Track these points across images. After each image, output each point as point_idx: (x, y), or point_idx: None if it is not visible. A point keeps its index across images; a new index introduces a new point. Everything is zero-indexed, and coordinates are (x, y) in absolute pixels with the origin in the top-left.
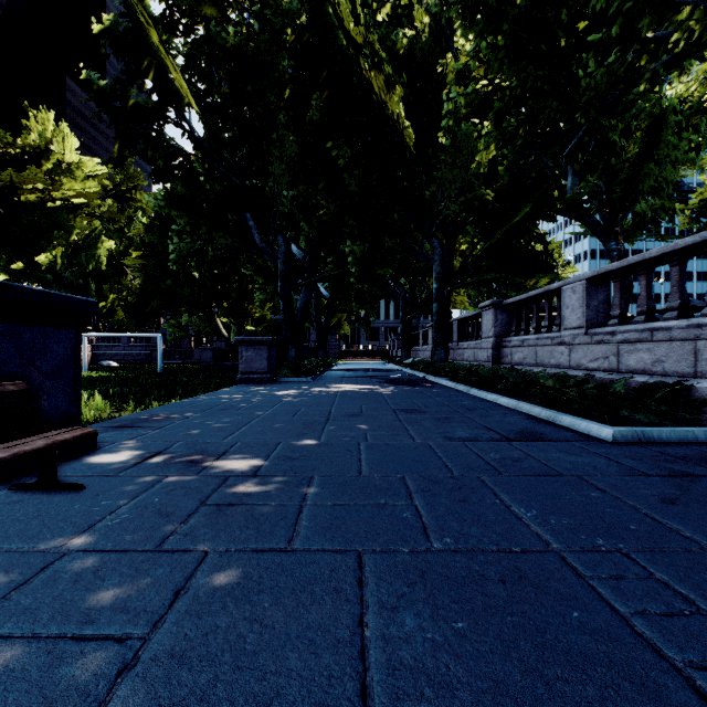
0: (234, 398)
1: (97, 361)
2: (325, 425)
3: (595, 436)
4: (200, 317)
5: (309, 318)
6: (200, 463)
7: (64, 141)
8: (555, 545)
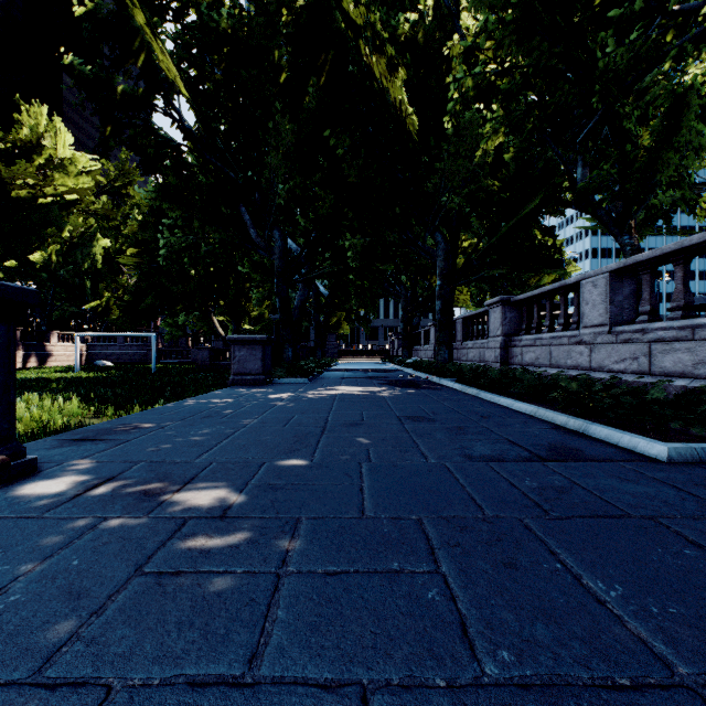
0: (222, 402)
1: (93, 361)
2: (320, 438)
3: (644, 454)
4: (197, 316)
5: (308, 317)
6: (157, 495)
7: (56, 136)
8: (681, 668)
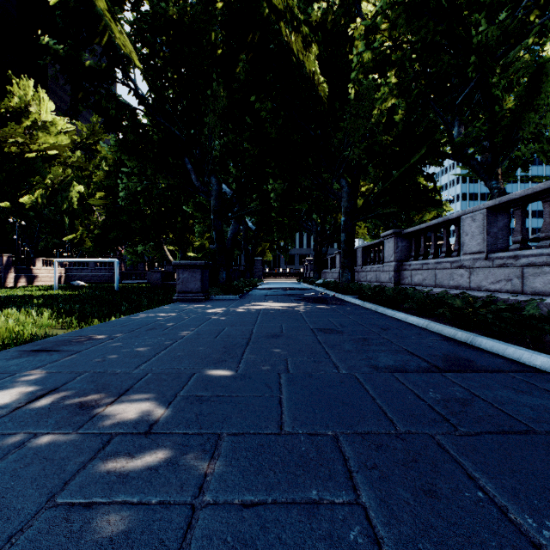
0: (166, 316)
1: (70, 281)
2: (245, 349)
3: (528, 364)
4: (152, 246)
5: (240, 247)
6: (91, 408)
7: (40, 103)
8: None
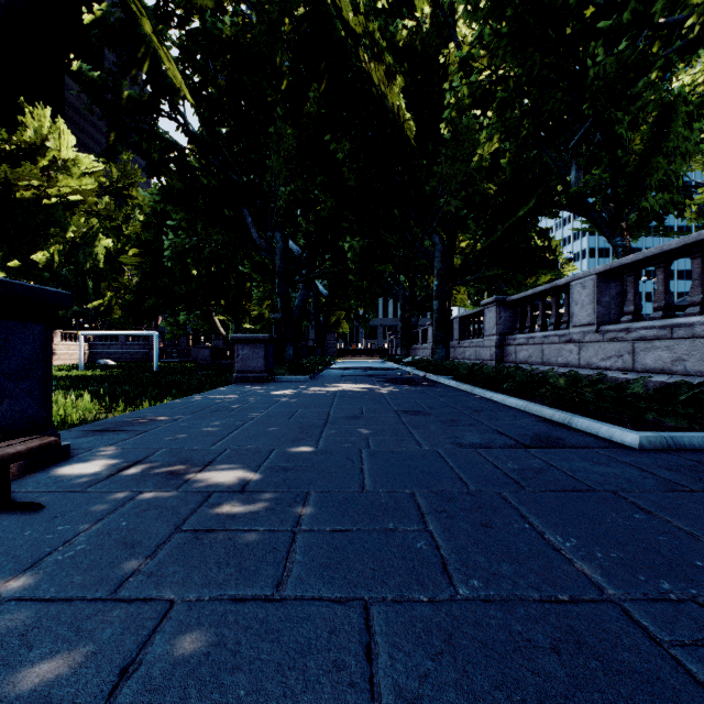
0: (228, 398)
1: (95, 360)
2: (323, 429)
3: (619, 442)
4: (198, 315)
5: (308, 316)
6: (182, 475)
7: (60, 138)
8: (610, 590)
